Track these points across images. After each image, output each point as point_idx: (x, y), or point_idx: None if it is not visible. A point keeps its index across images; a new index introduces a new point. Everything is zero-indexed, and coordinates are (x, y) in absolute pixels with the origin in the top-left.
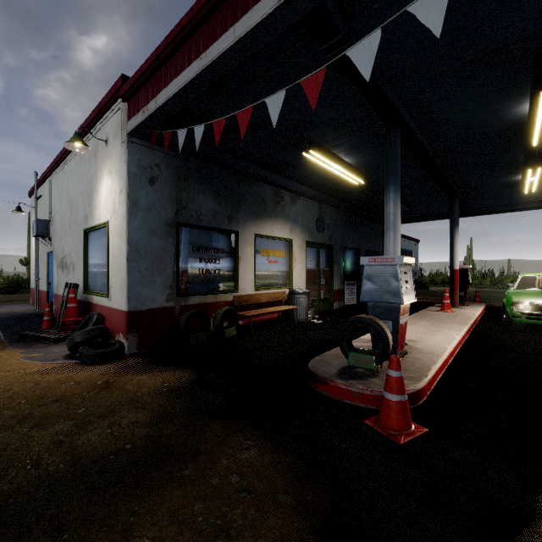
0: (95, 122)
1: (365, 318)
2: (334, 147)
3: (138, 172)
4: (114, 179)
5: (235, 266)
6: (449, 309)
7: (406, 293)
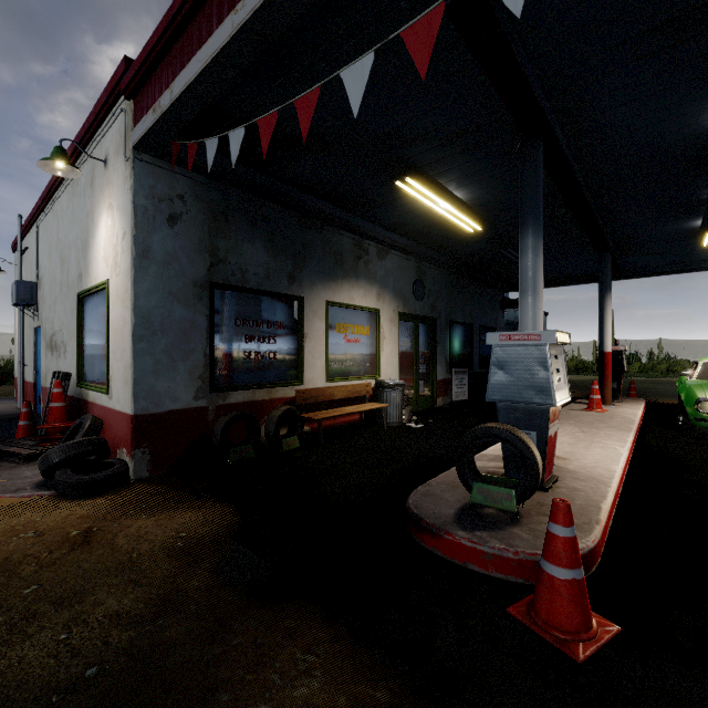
0: (90, 135)
1: (499, 428)
2: (441, 174)
3: (150, 205)
4: (116, 218)
5: (297, 347)
6: (599, 408)
7: (558, 388)
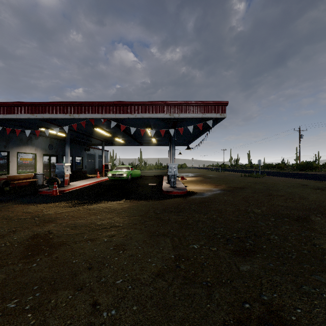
0: None
1: (53, 177)
2: (51, 127)
3: None
4: None
5: (7, 164)
6: (99, 177)
7: (66, 172)
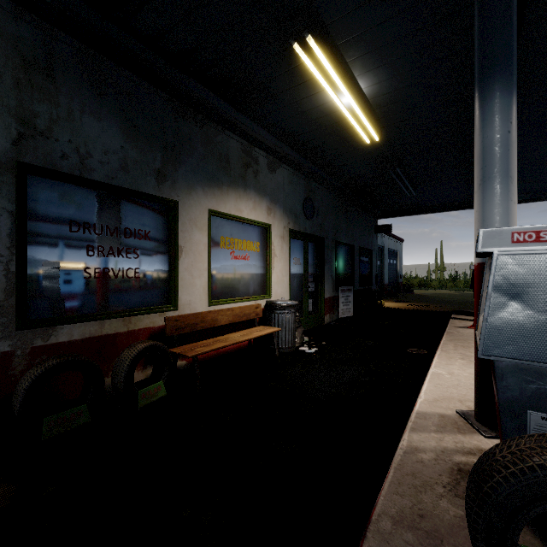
0: None
1: None
2: (350, 45)
3: None
4: None
5: (170, 263)
6: None
7: None
